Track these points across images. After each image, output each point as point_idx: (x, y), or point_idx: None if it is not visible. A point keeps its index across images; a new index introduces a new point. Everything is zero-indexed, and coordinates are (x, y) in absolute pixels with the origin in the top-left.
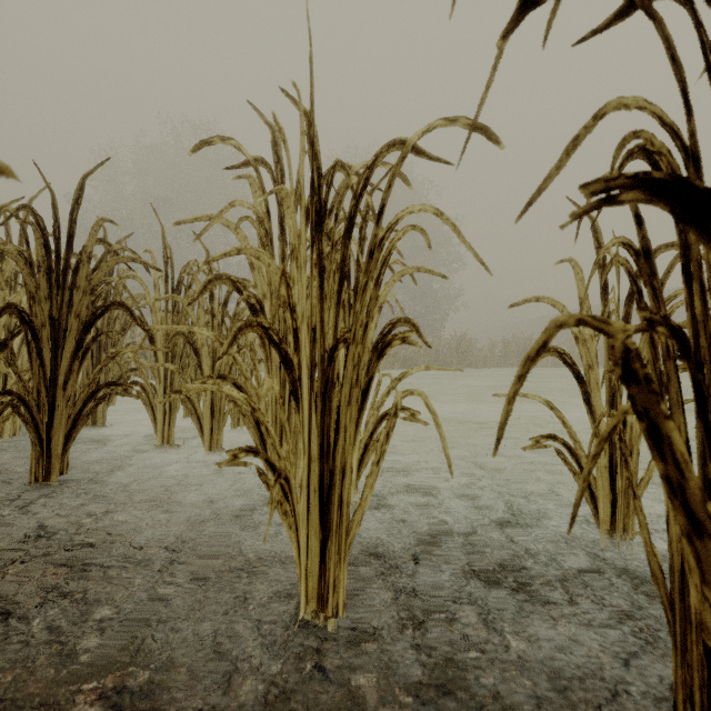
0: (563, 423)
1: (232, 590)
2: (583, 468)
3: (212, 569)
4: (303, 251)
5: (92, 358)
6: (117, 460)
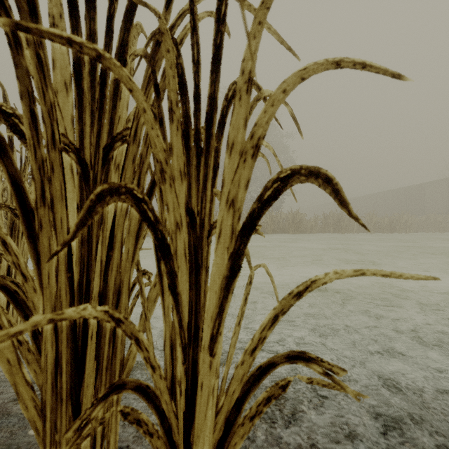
0: None
1: None
2: None
3: None
4: None
5: None
6: None
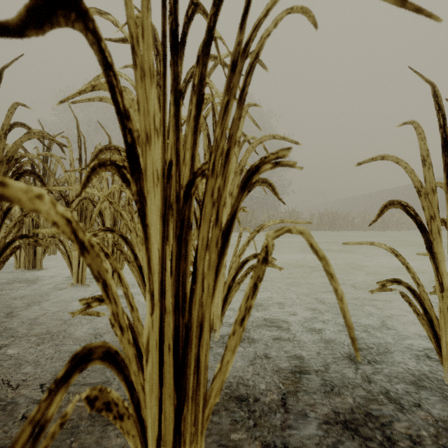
0: (407, 269)
1: (87, 446)
2: (427, 309)
3: (75, 415)
4: (149, 56)
5: (33, 220)
6: (38, 296)
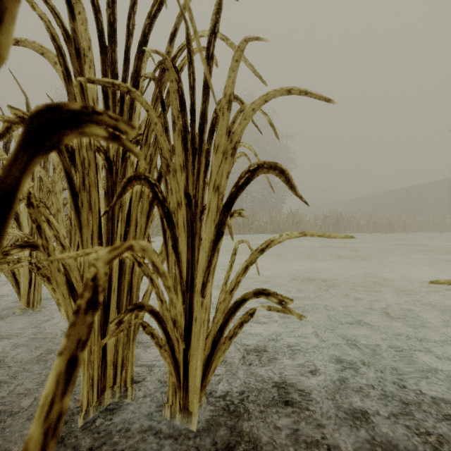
0: None
1: None
2: None
3: None
4: None
5: None
6: None
